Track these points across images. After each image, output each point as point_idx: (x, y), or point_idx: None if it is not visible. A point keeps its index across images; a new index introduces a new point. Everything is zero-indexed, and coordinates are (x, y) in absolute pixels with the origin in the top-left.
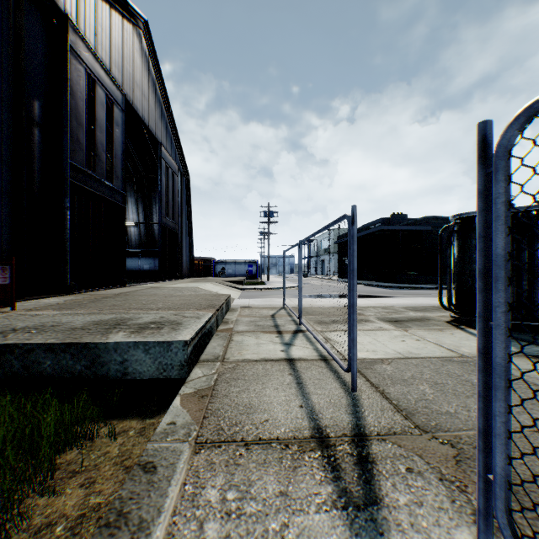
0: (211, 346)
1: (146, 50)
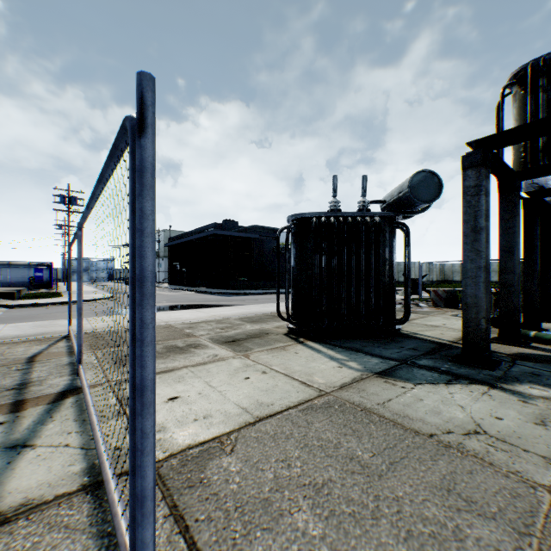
0: None
1: None
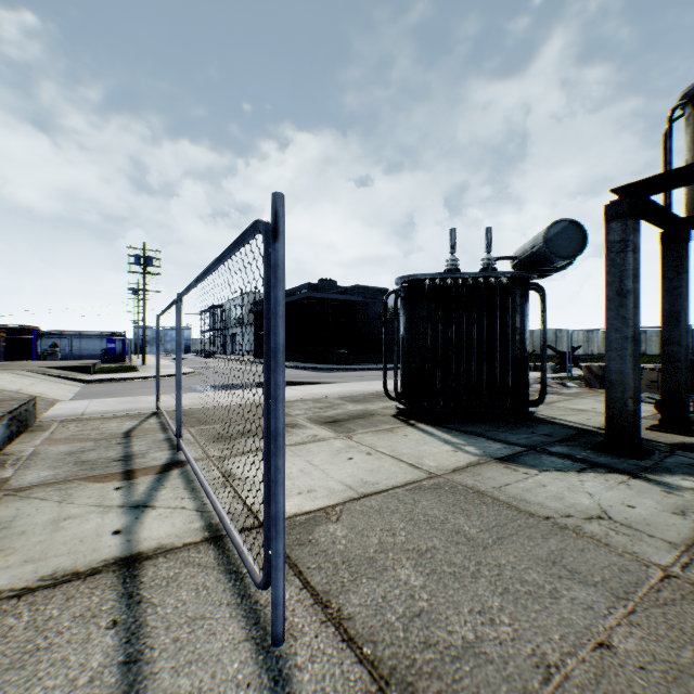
0: None
1: None
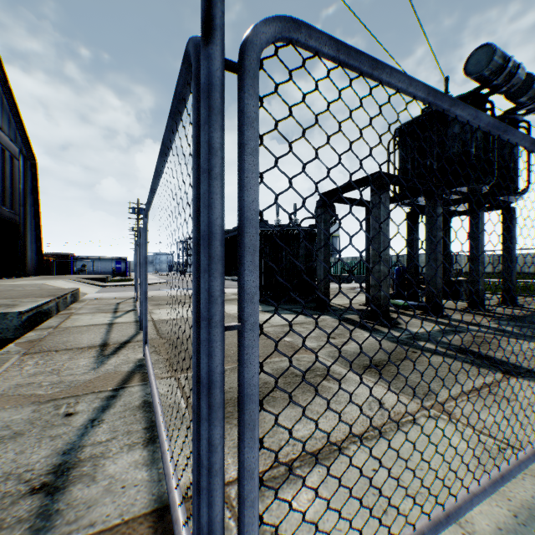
0: (49, 322)
1: None
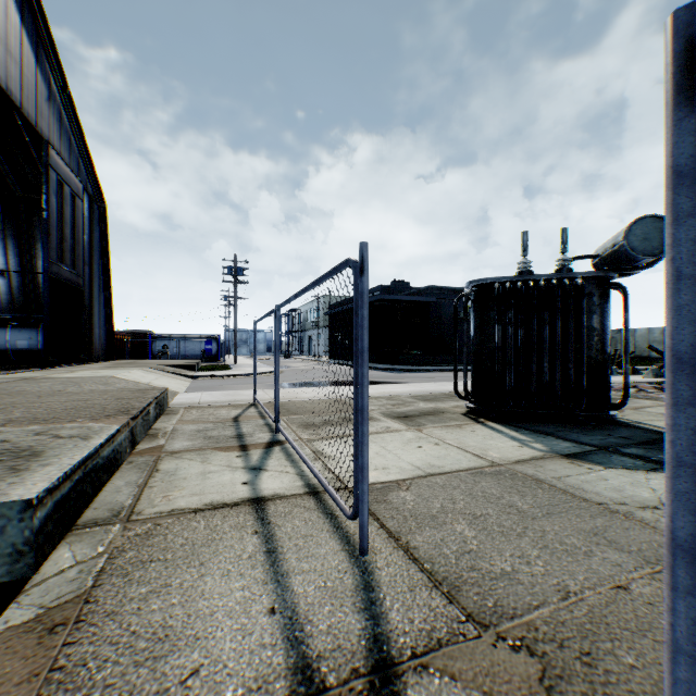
0: (113, 488)
1: None
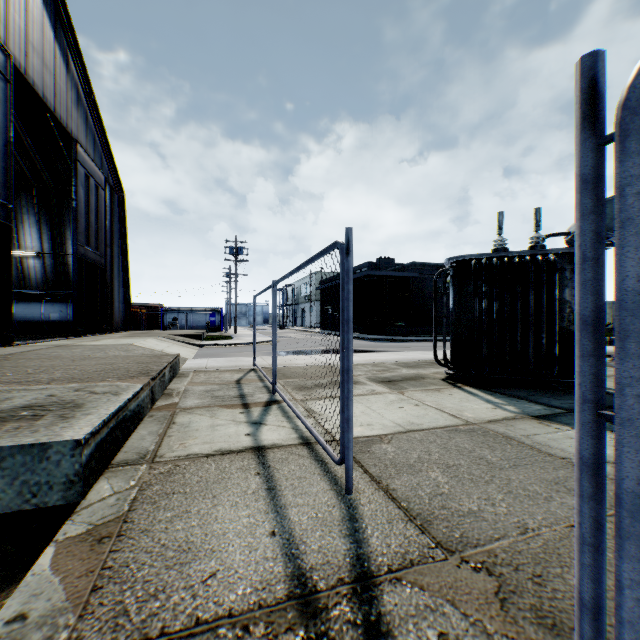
0: (138, 436)
1: (50, 2)
